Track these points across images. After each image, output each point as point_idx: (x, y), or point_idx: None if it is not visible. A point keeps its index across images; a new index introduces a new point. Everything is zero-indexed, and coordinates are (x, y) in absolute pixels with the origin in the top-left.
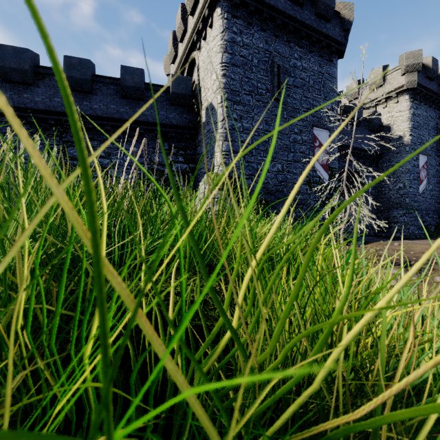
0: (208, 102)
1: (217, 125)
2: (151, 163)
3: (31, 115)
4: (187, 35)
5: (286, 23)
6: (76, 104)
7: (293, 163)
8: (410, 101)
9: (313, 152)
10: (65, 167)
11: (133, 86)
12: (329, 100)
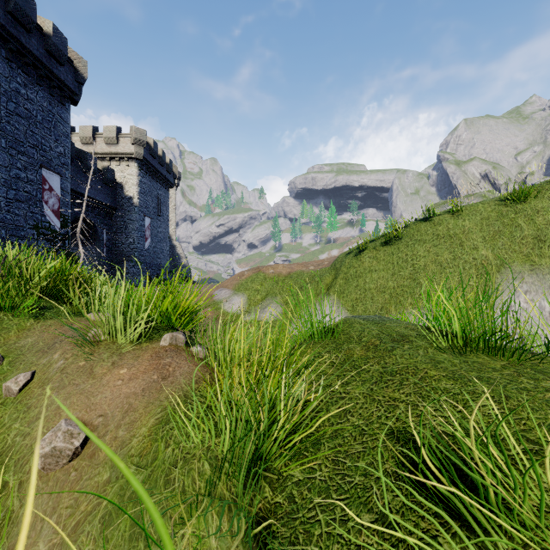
0: None
1: None
2: None
3: None
4: None
5: (6, 38)
6: None
7: (16, 202)
8: (139, 169)
9: (42, 194)
10: None
11: None
12: (62, 144)
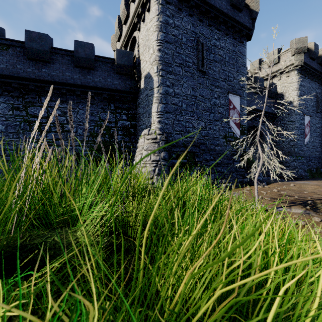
0: (146, 72)
1: (154, 90)
2: (100, 121)
3: None
4: (129, 18)
5: (208, 10)
6: (36, 71)
7: (214, 121)
8: (298, 75)
9: (228, 113)
10: (27, 123)
11: (85, 57)
12: (240, 72)
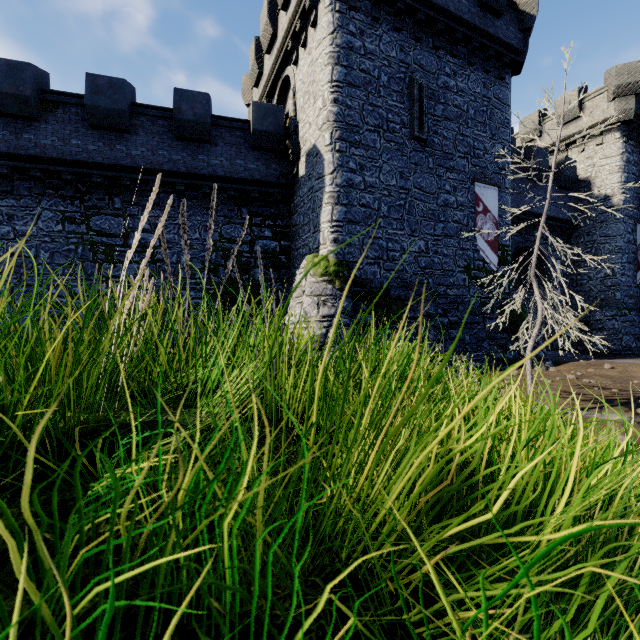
0: (310, 144)
1: (324, 180)
2: (222, 240)
3: (36, 167)
4: (277, 41)
5: (432, 18)
6: (105, 150)
7: (444, 238)
8: (623, 141)
9: (473, 221)
10: (89, 247)
11: (194, 120)
12: (499, 139)
